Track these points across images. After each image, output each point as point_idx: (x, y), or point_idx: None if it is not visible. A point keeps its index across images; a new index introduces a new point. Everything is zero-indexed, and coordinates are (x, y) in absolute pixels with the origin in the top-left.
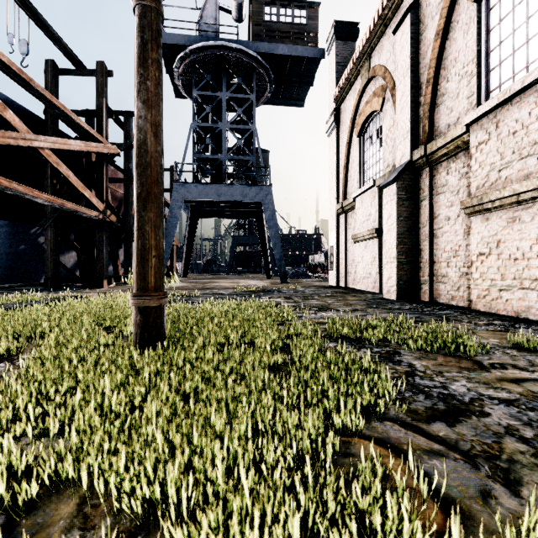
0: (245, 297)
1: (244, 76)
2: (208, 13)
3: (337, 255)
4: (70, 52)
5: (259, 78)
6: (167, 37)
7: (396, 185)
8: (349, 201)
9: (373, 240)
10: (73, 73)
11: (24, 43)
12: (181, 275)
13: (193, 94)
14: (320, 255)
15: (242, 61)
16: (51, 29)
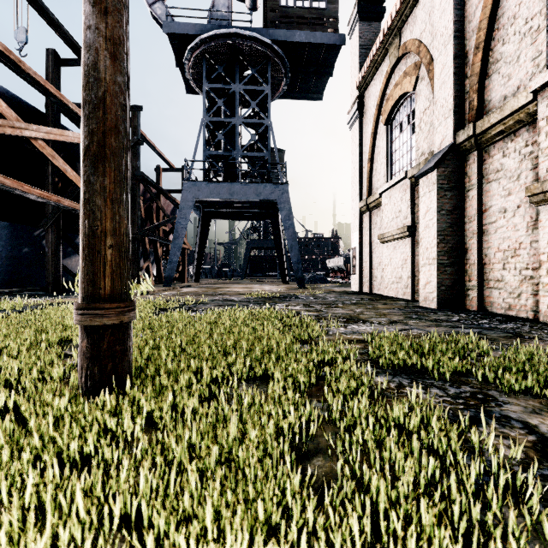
0: (259, 304)
1: (258, 67)
2: (220, 1)
3: (360, 258)
4: (71, 39)
5: (274, 69)
6: (177, 26)
7: (436, 172)
8: (374, 197)
9: (404, 240)
10: (76, 63)
11: (23, 30)
12: (193, 280)
13: (204, 87)
14: (339, 259)
15: (256, 51)
16: (50, 13)
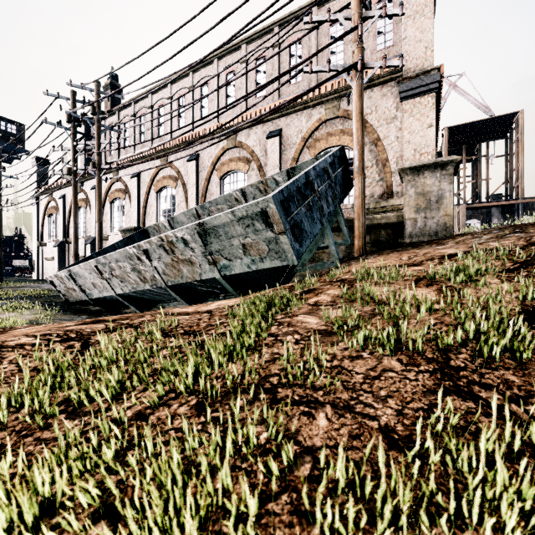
0: None
1: None
2: None
3: (38, 265)
4: None
5: None
6: None
7: (58, 247)
8: (44, 242)
9: (54, 261)
10: None
11: None
12: None
13: None
14: (25, 261)
15: None
16: None
